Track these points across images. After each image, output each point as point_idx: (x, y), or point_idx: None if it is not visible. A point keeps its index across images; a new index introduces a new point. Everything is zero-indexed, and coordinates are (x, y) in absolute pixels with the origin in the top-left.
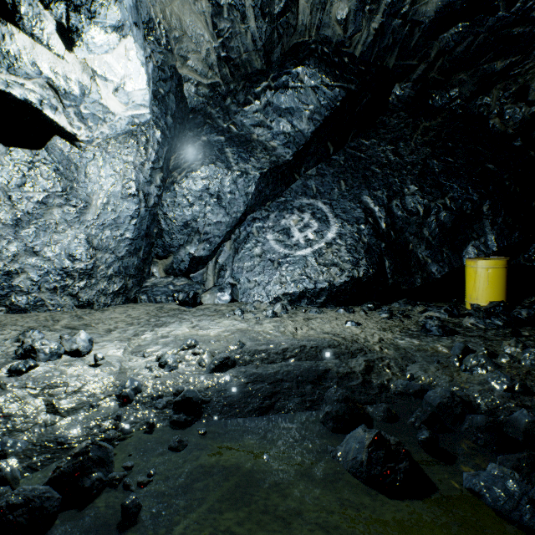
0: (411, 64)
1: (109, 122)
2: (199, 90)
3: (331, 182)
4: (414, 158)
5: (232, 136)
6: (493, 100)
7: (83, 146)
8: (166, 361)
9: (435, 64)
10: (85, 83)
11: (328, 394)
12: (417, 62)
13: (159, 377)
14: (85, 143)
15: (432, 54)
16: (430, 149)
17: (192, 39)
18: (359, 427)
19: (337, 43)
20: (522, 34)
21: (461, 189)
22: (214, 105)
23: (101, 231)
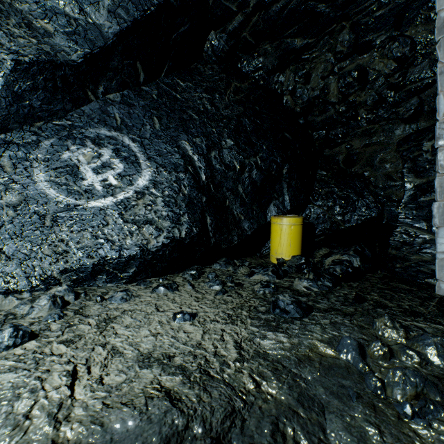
0: (231, 9)
1: None
2: None
3: (142, 116)
4: (229, 112)
5: None
6: (286, 80)
7: None
8: None
9: (251, 20)
10: None
11: None
12: (236, 8)
13: None
14: None
15: (252, 4)
16: (243, 107)
17: None
18: None
19: None
20: (322, 14)
21: (268, 150)
22: None
23: None
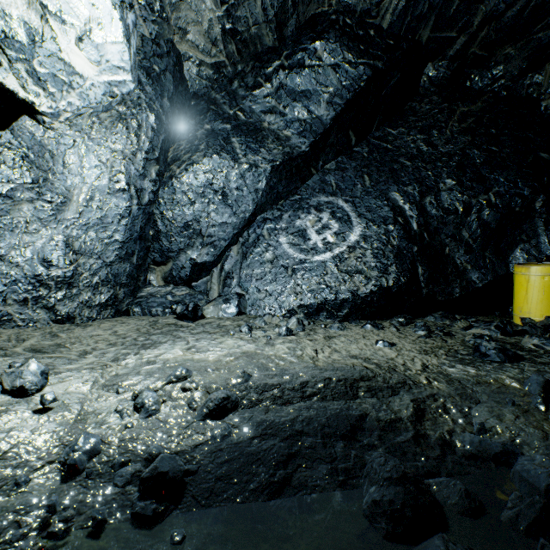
0: (449, 37)
1: (78, 89)
2: (201, 71)
3: (353, 177)
4: (450, 148)
5: (240, 124)
6: (546, 78)
7: (47, 122)
8: (143, 402)
9: (477, 36)
10: (34, 24)
11: (373, 466)
12: (456, 33)
13: (130, 428)
14: (49, 117)
15: (475, 22)
16: (470, 137)
17: (192, 6)
18: (437, 544)
19: (361, 12)
20: None
21: (508, 182)
22: (219, 90)
23: (84, 232)
